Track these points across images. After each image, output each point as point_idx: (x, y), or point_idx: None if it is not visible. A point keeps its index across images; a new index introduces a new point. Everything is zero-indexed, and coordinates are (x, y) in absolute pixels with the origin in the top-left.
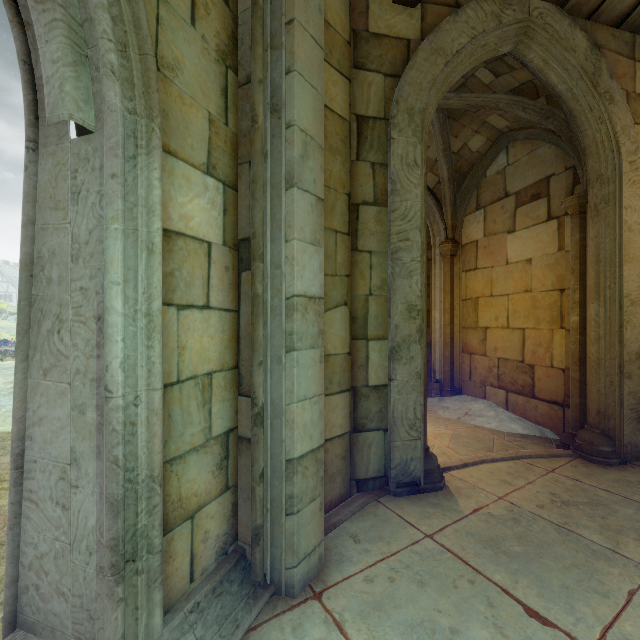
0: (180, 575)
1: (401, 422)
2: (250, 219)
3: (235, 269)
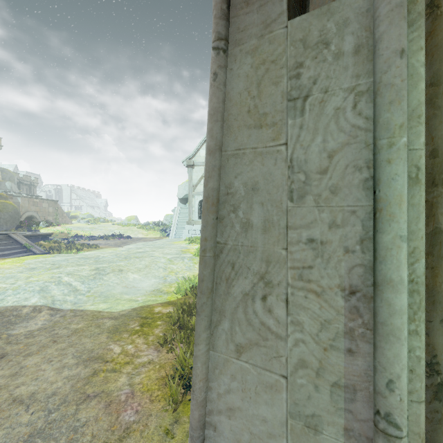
0: None
1: None
2: None
3: None
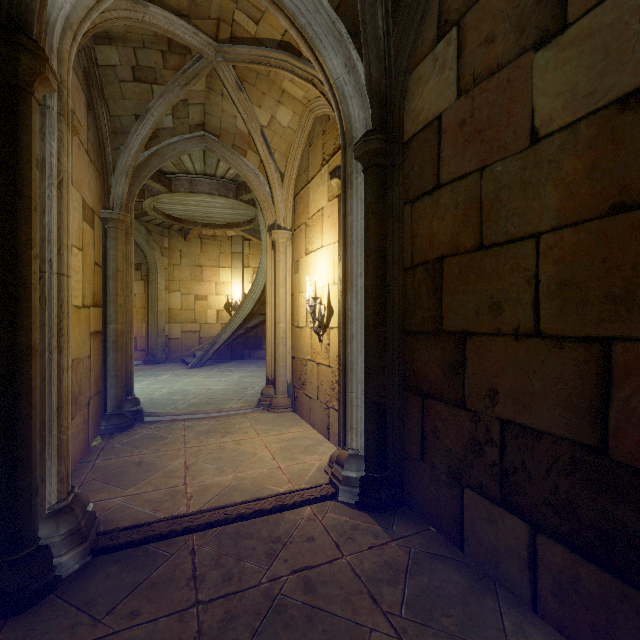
0: None
1: None
2: None
3: None
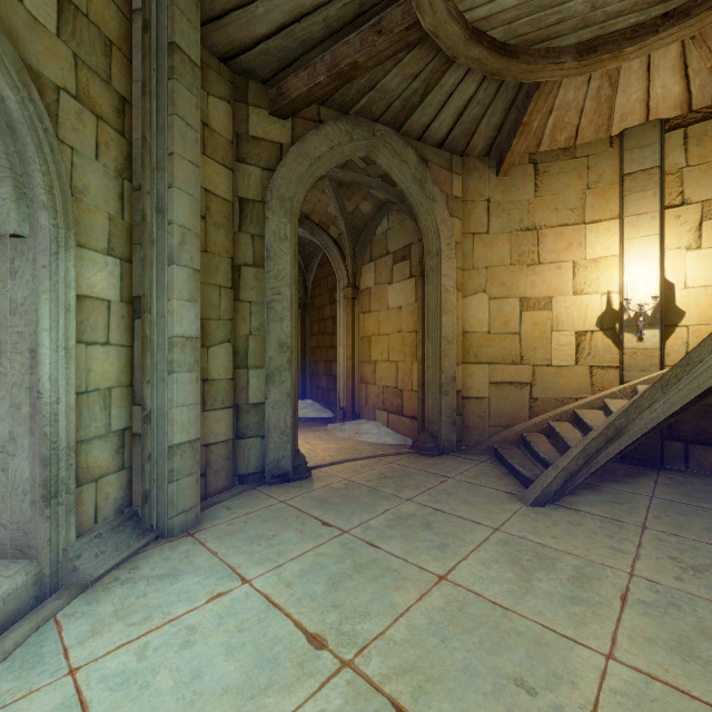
0: (88, 516)
1: (274, 430)
2: (142, 284)
3: (130, 317)
